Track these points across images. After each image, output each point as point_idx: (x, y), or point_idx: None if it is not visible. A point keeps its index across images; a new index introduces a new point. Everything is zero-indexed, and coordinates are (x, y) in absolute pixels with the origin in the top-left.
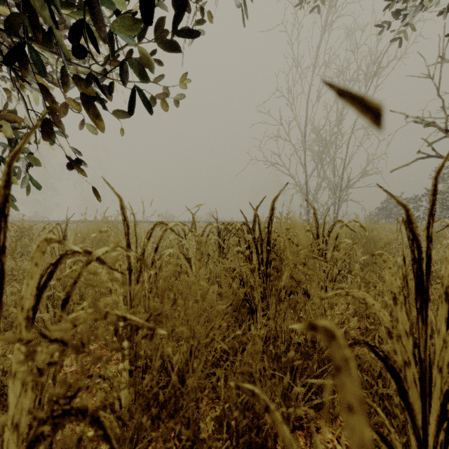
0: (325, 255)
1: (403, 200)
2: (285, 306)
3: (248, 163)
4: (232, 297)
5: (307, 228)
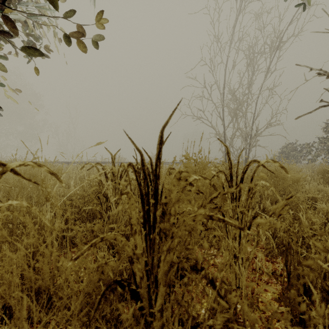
0: (239, 198)
1: (298, 146)
2: (166, 312)
3: (180, 117)
4: (97, 275)
5: (220, 168)
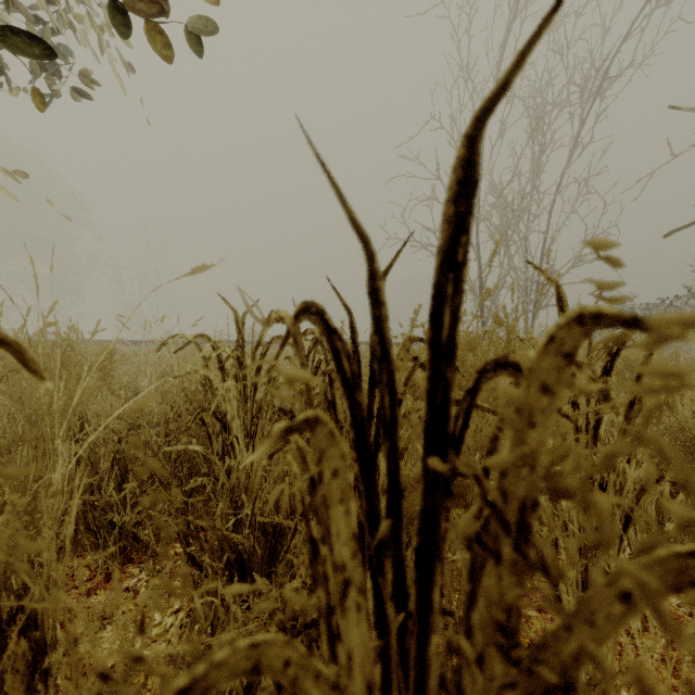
0: (595, 427)
1: (637, 307)
2: None
3: (383, 244)
4: None
5: (535, 343)
